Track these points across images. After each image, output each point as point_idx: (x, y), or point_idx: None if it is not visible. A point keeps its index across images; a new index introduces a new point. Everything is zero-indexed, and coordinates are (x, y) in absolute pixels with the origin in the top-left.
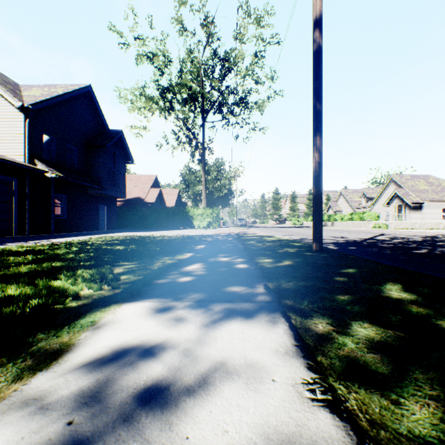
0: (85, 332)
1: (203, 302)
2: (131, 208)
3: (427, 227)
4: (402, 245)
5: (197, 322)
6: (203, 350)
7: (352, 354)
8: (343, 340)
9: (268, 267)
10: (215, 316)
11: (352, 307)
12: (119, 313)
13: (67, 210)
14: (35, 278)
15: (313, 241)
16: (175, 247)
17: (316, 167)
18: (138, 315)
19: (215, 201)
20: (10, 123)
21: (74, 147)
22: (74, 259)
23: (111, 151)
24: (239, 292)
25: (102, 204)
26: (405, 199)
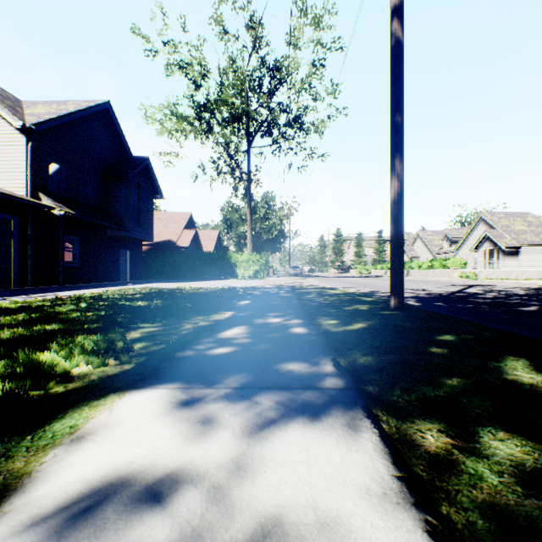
0: (55, 447)
1: (245, 389)
2: (159, 254)
3: (526, 277)
4: (502, 300)
5: (235, 428)
6: (243, 487)
7: (500, 499)
8: (475, 467)
9: (334, 332)
10: (263, 415)
11: (469, 400)
12: (118, 410)
13: (79, 256)
14: (17, 348)
15: (391, 296)
16: (212, 303)
17: (394, 199)
18: (145, 413)
19: (264, 245)
20: (8, 147)
21: (88, 178)
22: (78, 320)
23: (135, 183)
24: (298, 372)
25: (124, 249)
26: (497, 242)
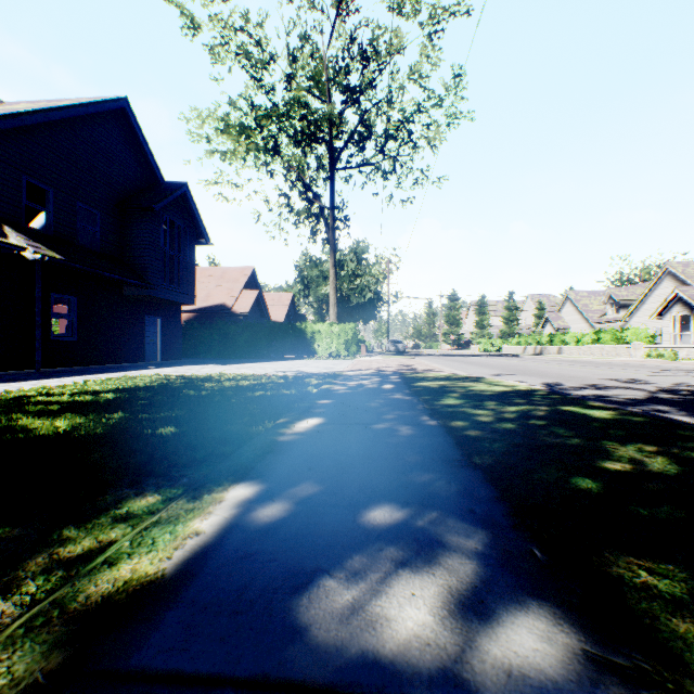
0: None
1: None
2: (206, 323)
3: None
4: None
5: None
6: None
7: None
8: None
9: None
10: None
11: None
12: None
13: (78, 324)
14: None
15: None
16: (228, 426)
17: None
18: None
19: (353, 313)
20: None
21: (93, 209)
22: None
23: (166, 219)
24: None
25: (152, 315)
26: None
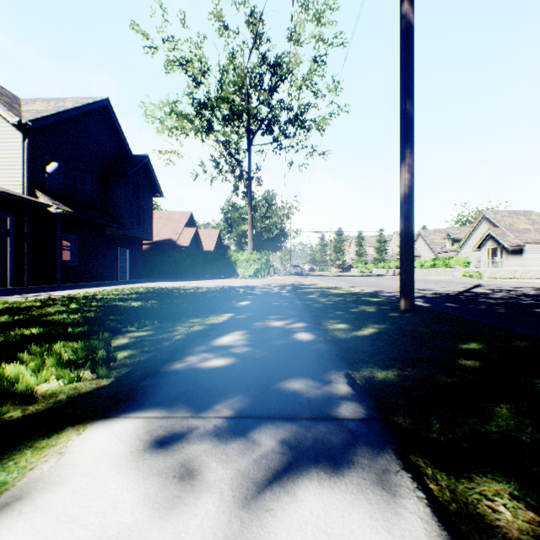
0: None
1: (241, 419)
2: (159, 253)
3: (531, 276)
4: (514, 300)
5: (223, 489)
6: None
7: None
8: None
9: (344, 338)
10: (263, 464)
11: (534, 439)
12: (71, 455)
13: (78, 254)
14: None
15: (400, 296)
16: (210, 304)
17: (405, 192)
18: (105, 460)
19: (264, 244)
20: (4, 144)
21: (87, 176)
22: (63, 323)
23: (134, 181)
24: (306, 393)
25: (123, 247)
26: (501, 240)
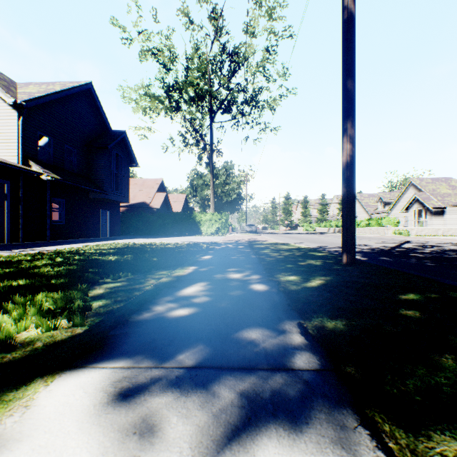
0: None
1: (201, 370)
2: (135, 214)
3: (452, 234)
4: (440, 254)
5: (182, 449)
6: None
7: None
8: None
9: (295, 289)
10: (222, 419)
11: None
12: (35, 409)
13: (65, 215)
14: None
15: (343, 252)
16: (177, 258)
17: (346, 161)
18: (68, 415)
19: (224, 207)
20: (2, 121)
21: (73, 148)
22: (47, 275)
23: (113, 152)
24: (262, 343)
25: (104, 209)
26: (425, 203)
